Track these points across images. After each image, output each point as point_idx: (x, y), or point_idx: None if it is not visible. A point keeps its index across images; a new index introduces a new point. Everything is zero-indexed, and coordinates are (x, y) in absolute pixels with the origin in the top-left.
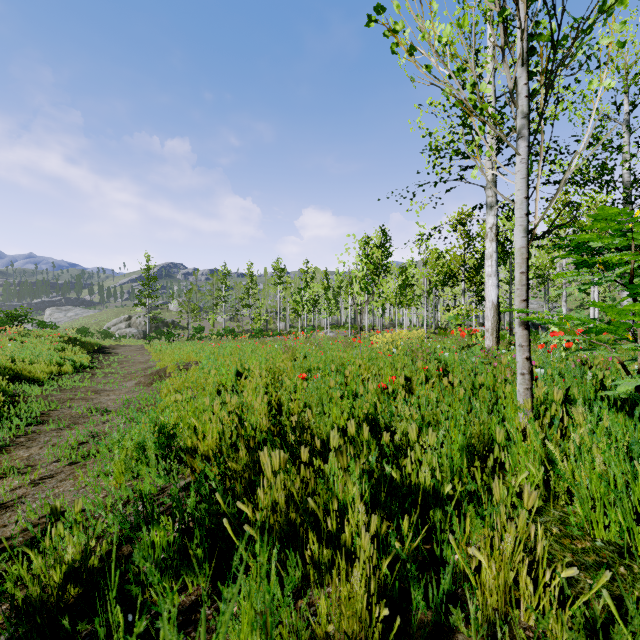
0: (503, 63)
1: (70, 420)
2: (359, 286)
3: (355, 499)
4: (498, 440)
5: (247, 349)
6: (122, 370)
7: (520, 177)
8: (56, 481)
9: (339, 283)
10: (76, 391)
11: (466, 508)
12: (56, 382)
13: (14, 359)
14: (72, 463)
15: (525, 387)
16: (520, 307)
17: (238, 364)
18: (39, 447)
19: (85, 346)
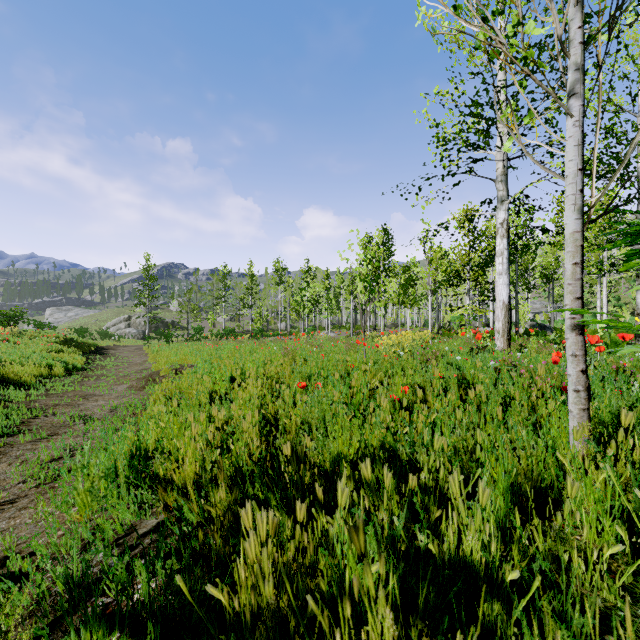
0: (551, 2)
1: (50, 430)
2: (363, 284)
3: (378, 601)
4: (571, 492)
5: (245, 351)
6: (116, 372)
7: (573, 144)
8: (15, 509)
9: (340, 283)
10: (63, 396)
11: (538, 602)
12: (44, 386)
13: (2, 361)
14: (40, 484)
15: (580, 407)
16: (573, 307)
17: (233, 368)
18: (8, 463)
19: (82, 347)
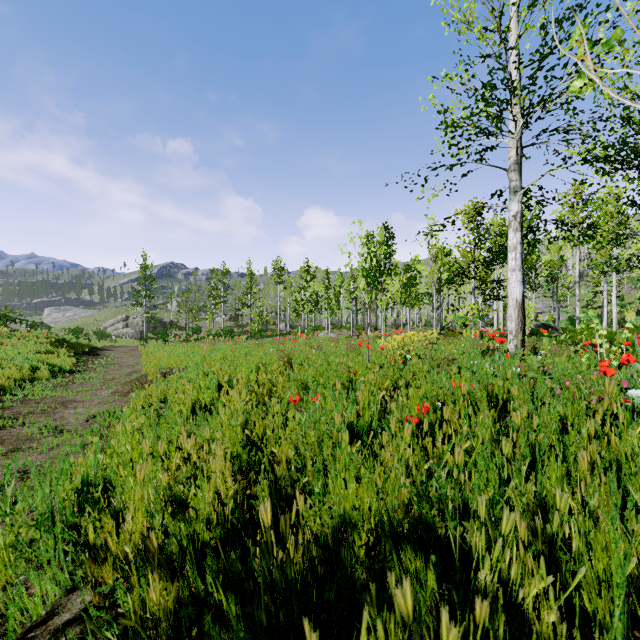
0: None
1: (12, 444)
2: (366, 281)
3: None
4: None
5: (240, 352)
6: (105, 375)
7: None
8: None
9: (340, 282)
10: (41, 402)
11: None
12: (23, 390)
13: None
14: None
15: None
16: None
17: (223, 373)
18: None
19: (75, 347)
